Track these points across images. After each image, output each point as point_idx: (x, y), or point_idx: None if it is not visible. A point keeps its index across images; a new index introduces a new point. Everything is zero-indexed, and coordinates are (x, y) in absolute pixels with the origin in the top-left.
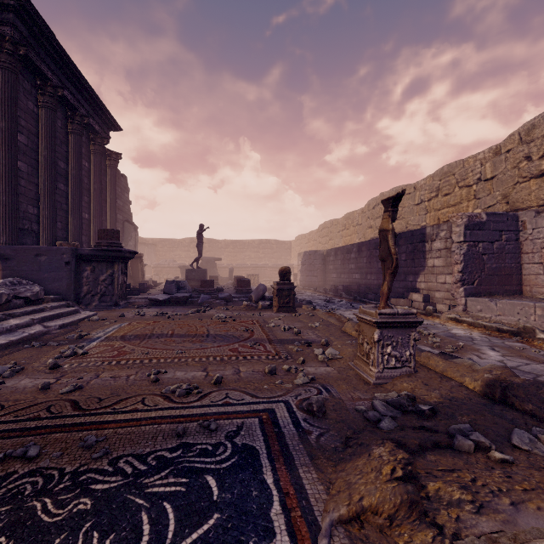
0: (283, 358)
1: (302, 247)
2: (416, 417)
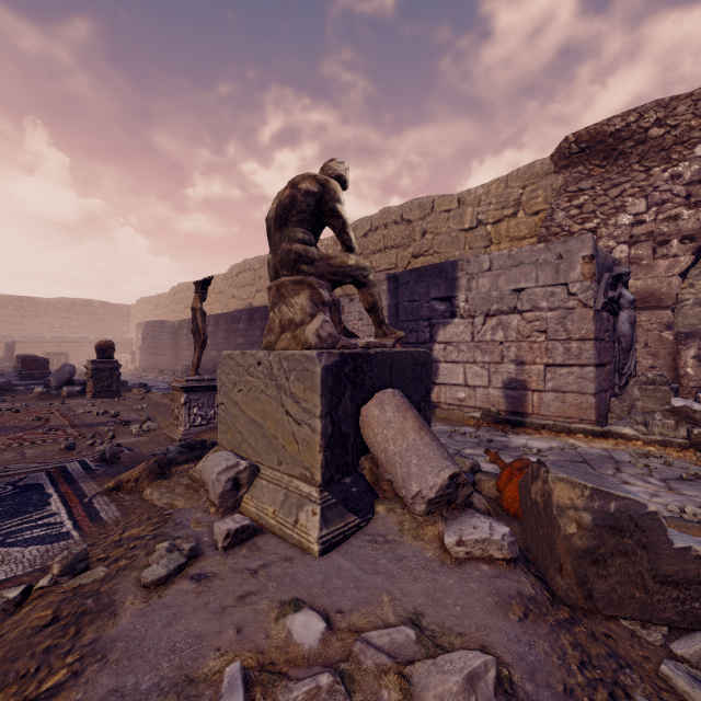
0: (89, 437)
1: (147, 315)
2: (200, 450)
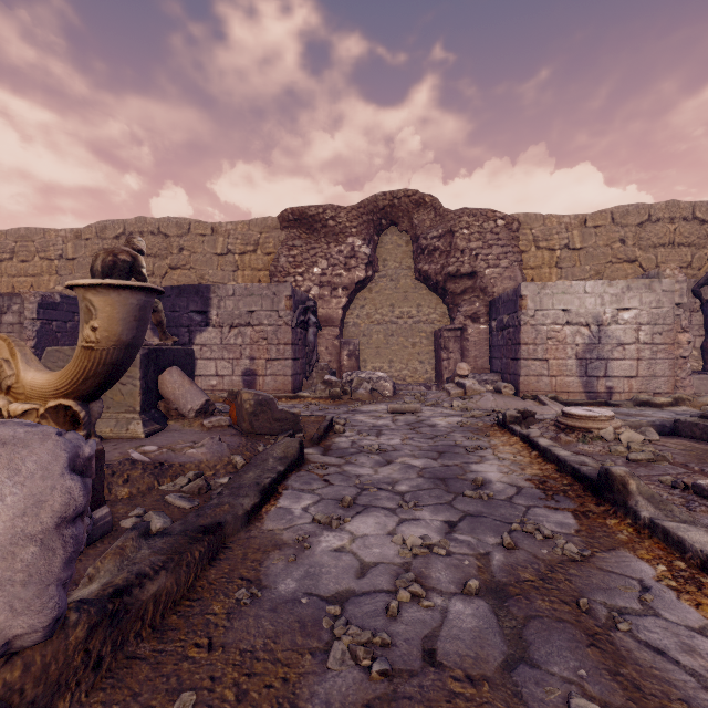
0: None
1: None
2: None
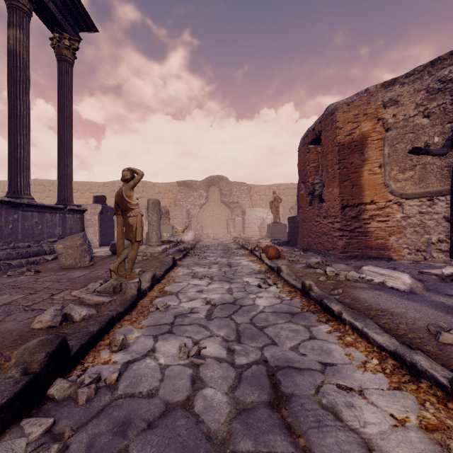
0: None
1: None
2: None
